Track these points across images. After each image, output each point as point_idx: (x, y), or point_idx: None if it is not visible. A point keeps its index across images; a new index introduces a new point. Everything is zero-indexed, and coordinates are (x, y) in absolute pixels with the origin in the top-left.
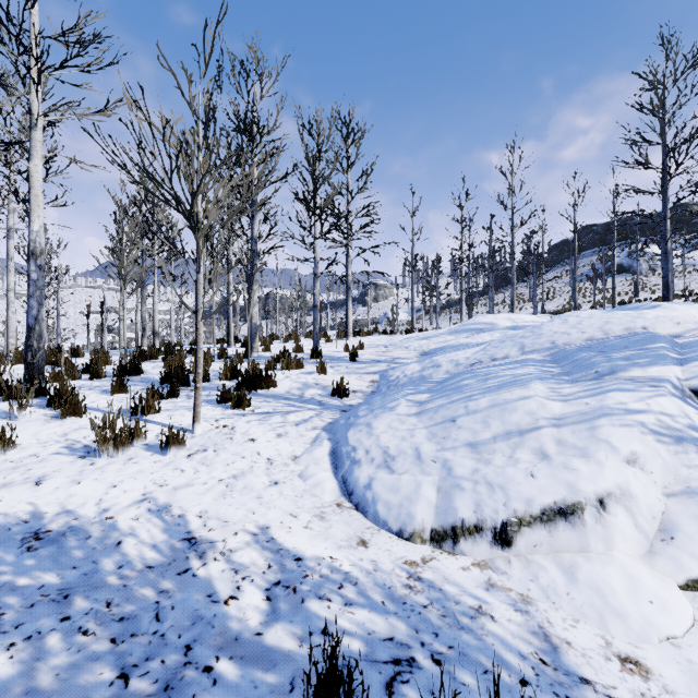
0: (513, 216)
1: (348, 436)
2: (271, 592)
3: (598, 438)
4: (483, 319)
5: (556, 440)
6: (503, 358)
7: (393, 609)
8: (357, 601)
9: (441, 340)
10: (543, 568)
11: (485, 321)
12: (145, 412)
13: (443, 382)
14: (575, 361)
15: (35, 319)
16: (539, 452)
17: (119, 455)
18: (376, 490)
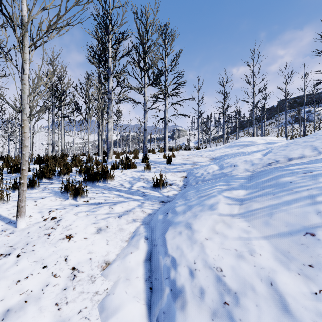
0: (253, 88)
1: (166, 240)
2: None
3: None
4: (245, 139)
5: None
6: (299, 157)
7: None
8: None
9: (222, 151)
10: None
11: (247, 140)
12: None
13: (251, 178)
14: None
15: None
16: None
17: None
18: None
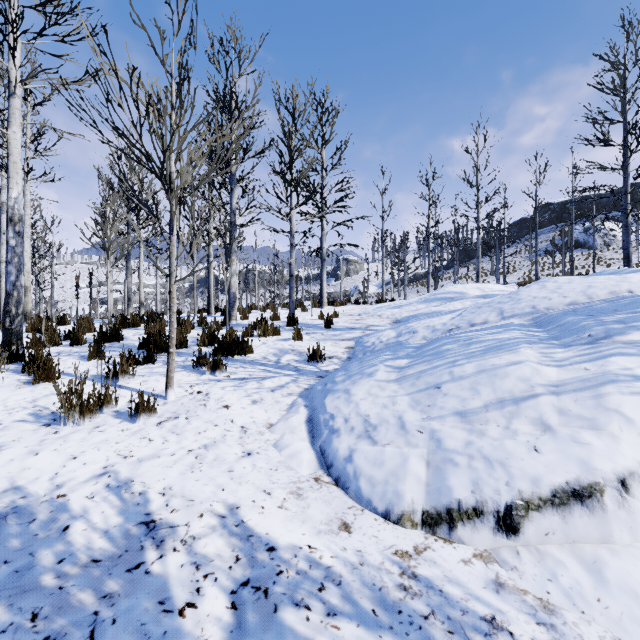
0: (478, 193)
1: (325, 403)
2: (237, 597)
3: (606, 408)
4: (453, 288)
5: (557, 409)
6: (482, 323)
7: (386, 621)
8: (341, 609)
9: (412, 309)
10: (561, 564)
11: (455, 290)
12: (119, 378)
13: (421, 347)
14: (562, 325)
15: (13, 285)
16: (539, 422)
17: (86, 422)
18: (358, 463)
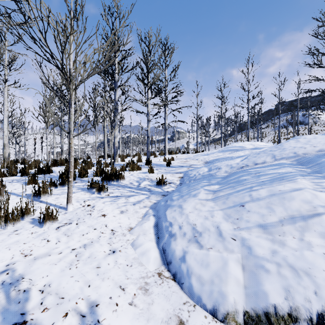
0: (248, 94)
1: (166, 214)
2: None
3: None
4: (237, 144)
5: None
6: (262, 163)
7: None
8: None
9: (215, 155)
10: None
11: (238, 145)
12: (41, 196)
13: (226, 177)
14: (319, 164)
15: None
16: None
17: (10, 227)
18: (189, 263)
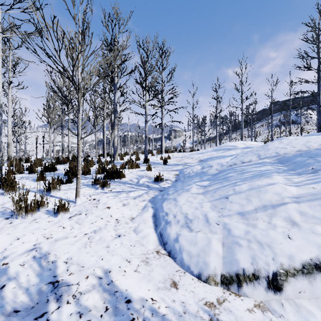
0: (242, 95)
1: (163, 206)
2: None
3: None
4: (230, 143)
5: (299, 211)
6: (248, 161)
7: None
8: None
9: (209, 154)
10: (312, 314)
11: (231, 144)
12: (51, 191)
13: (216, 175)
14: (294, 162)
15: None
16: (288, 219)
17: (29, 217)
18: (181, 243)
